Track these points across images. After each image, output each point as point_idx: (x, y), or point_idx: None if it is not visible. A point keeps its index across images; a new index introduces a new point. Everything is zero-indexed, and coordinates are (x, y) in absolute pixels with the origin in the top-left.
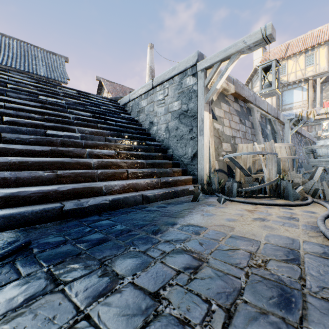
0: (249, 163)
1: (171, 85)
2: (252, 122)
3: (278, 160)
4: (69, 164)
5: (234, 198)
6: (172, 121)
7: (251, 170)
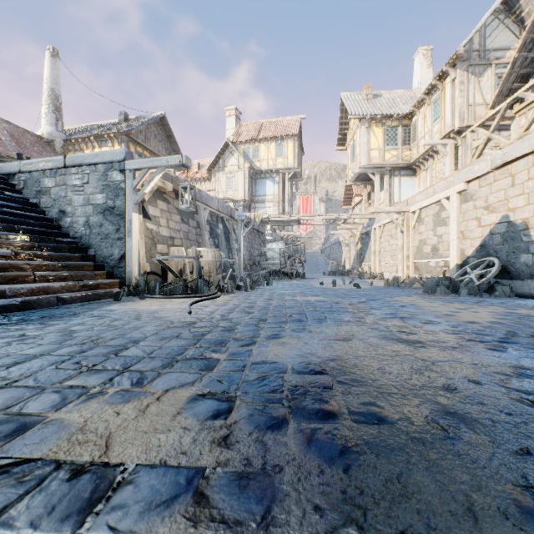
0: (180, 265)
1: (93, 173)
2: (199, 221)
3: (200, 263)
4: None
5: (156, 296)
6: (95, 215)
7: (183, 272)
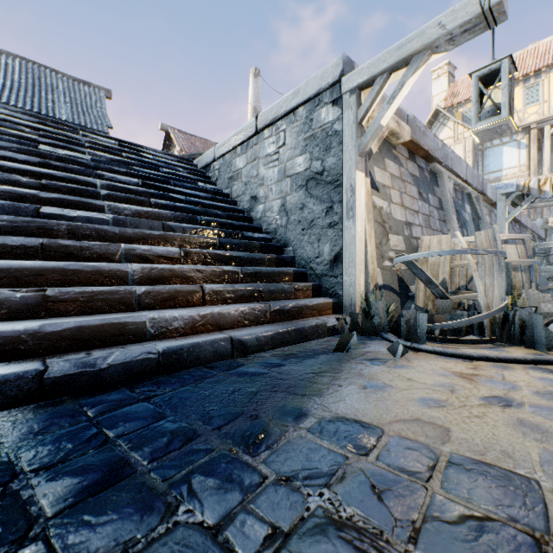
0: (442, 272)
1: (291, 125)
2: (440, 197)
3: (507, 266)
4: (78, 275)
5: (421, 345)
6: (294, 192)
7: (447, 287)
